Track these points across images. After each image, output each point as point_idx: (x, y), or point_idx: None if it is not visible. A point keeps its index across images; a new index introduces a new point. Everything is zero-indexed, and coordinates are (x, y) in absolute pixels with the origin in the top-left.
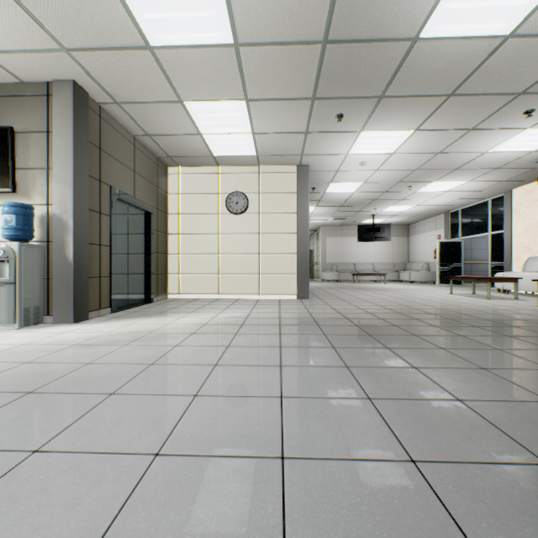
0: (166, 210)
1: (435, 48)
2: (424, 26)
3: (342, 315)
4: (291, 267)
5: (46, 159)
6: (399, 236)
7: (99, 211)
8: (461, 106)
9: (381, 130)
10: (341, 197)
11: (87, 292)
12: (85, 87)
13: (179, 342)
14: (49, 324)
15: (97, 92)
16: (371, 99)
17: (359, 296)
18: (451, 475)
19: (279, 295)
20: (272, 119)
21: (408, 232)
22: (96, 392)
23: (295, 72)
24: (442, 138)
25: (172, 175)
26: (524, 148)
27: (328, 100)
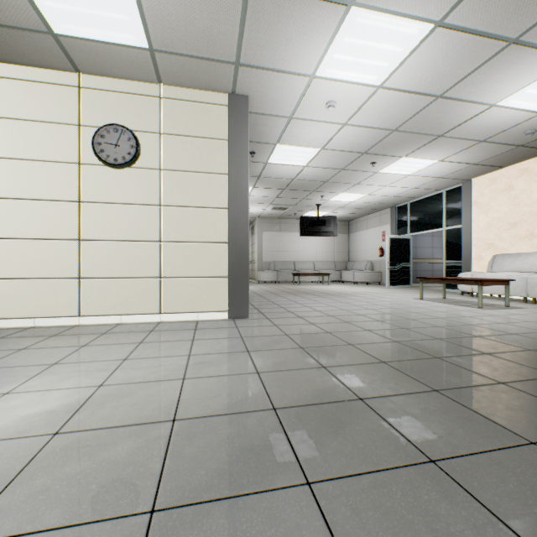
0: None
1: None
2: None
3: (338, 380)
4: (218, 265)
5: None
6: (340, 233)
7: None
8: None
9: (385, 11)
10: (287, 174)
11: None
12: None
13: None
14: None
15: None
16: None
17: (319, 307)
18: None
19: (197, 313)
20: None
21: (348, 229)
22: None
23: None
24: (463, 57)
25: None
26: None
27: None
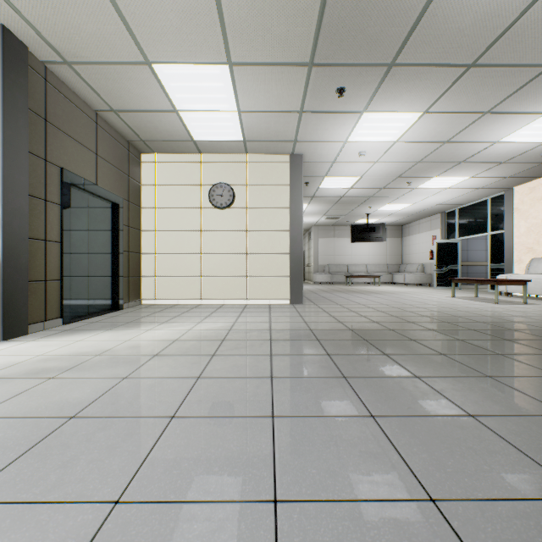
0: (140, 203)
1: None
2: None
3: (344, 325)
4: (282, 269)
5: None
6: (393, 237)
7: (44, 198)
8: (480, 81)
9: (386, 111)
10: (336, 194)
11: (24, 300)
12: (20, 37)
13: (131, 371)
14: None
15: (39, 46)
16: (379, 68)
17: (357, 300)
18: None
19: (269, 300)
20: (261, 93)
21: (401, 233)
22: None
23: (290, 24)
24: (453, 123)
25: (147, 163)
26: (537, 138)
27: (328, 67)
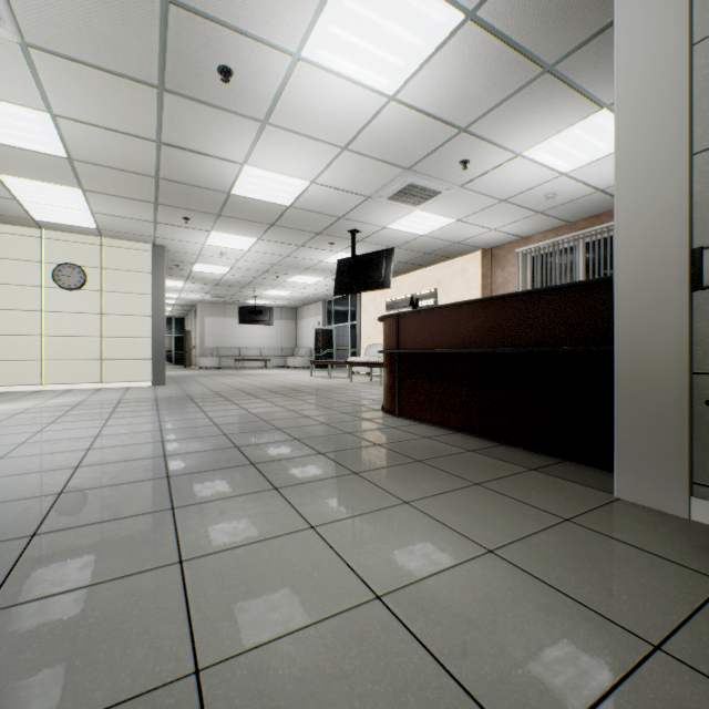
0: None
1: (247, 200)
2: (233, 189)
3: (187, 394)
4: (144, 352)
5: None
6: (288, 320)
7: None
8: (284, 232)
9: (230, 234)
10: (213, 277)
11: None
12: None
13: (7, 418)
14: None
15: None
16: (211, 214)
17: (224, 381)
18: (174, 430)
19: (129, 383)
20: (115, 207)
21: (297, 316)
22: None
23: (134, 186)
24: (284, 247)
25: None
26: None
27: (172, 207)
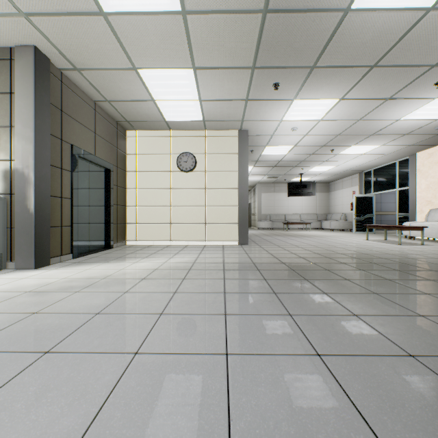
0: (125, 168)
1: (364, 19)
2: None
3: (278, 260)
4: (233, 217)
5: (9, 118)
6: (321, 192)
7: (61, 167)
8: (381, 77)
9: (311, 99)
10: (275, 159)
11: (48, 240)
12: (46, 53)
13: (129, 288)
14: (11, 270)
15: (58, 59)
16: (304, 69)
17: (290, 242)
18: None
19: (223, 241)
20: (217, 87)
21: (328, 188)
22: (30, 349)
23: (237, 41)
24: (363, 106)
25: (130, 137)
26: (430, 116)
27: (266, 69)
